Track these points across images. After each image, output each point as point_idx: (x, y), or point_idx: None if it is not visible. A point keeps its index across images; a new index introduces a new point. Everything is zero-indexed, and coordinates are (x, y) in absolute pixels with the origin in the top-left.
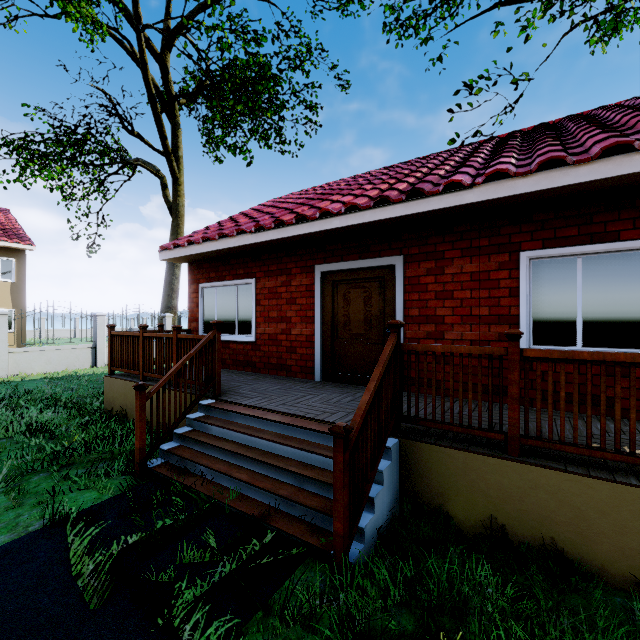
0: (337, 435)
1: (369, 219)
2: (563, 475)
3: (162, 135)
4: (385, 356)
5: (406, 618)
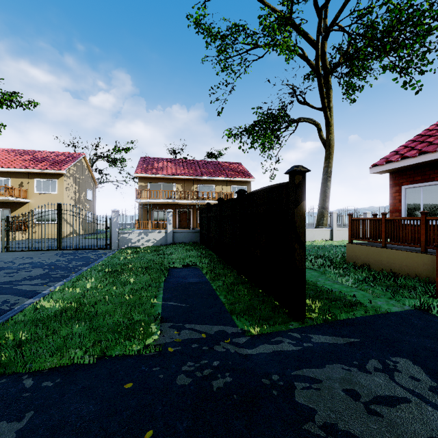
0: None
1: None
2: None
3: (322, 97)
4: None
5: None
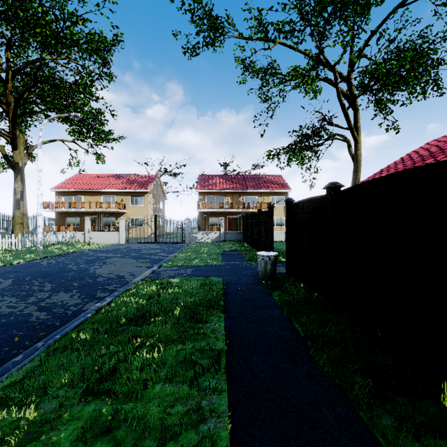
0: None
1: None
2: None
3: (347, 121)
4: None
5: None
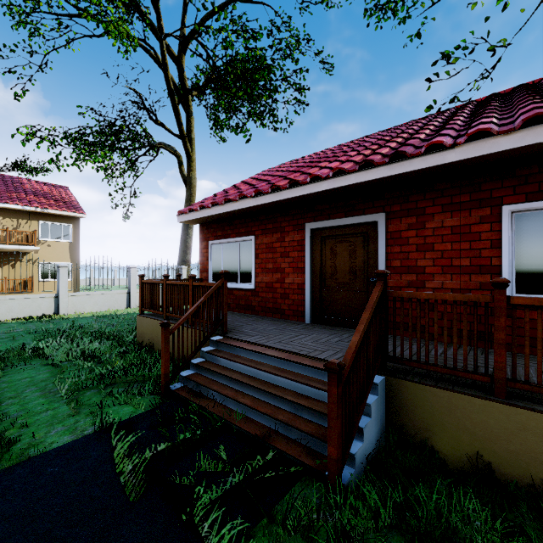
0: (331, 370)
1: (354, 181)
2: None
3: (179, 122)
4: (372, 302)
5: (397, 540)
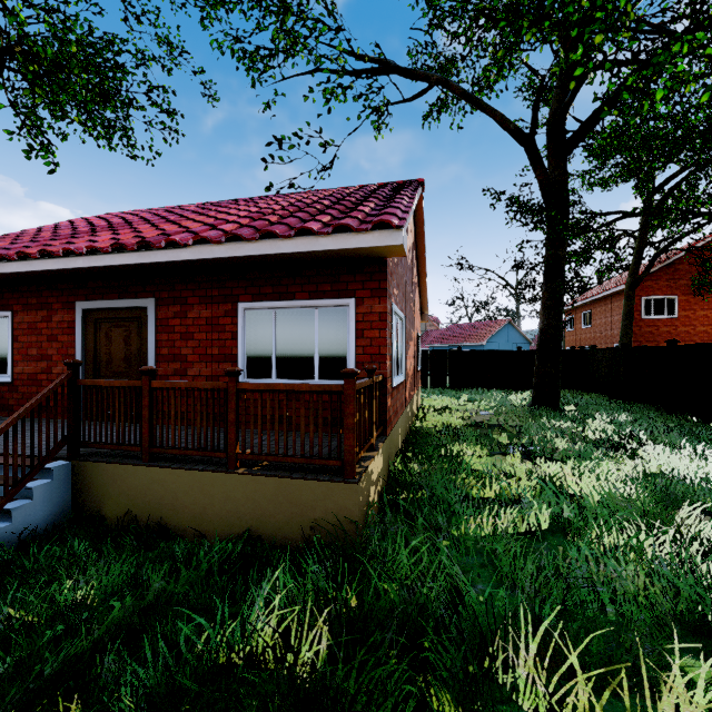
0: None
1: (109, 263)
2: (167, 470)
3: None
4: (46, 390)
5: None
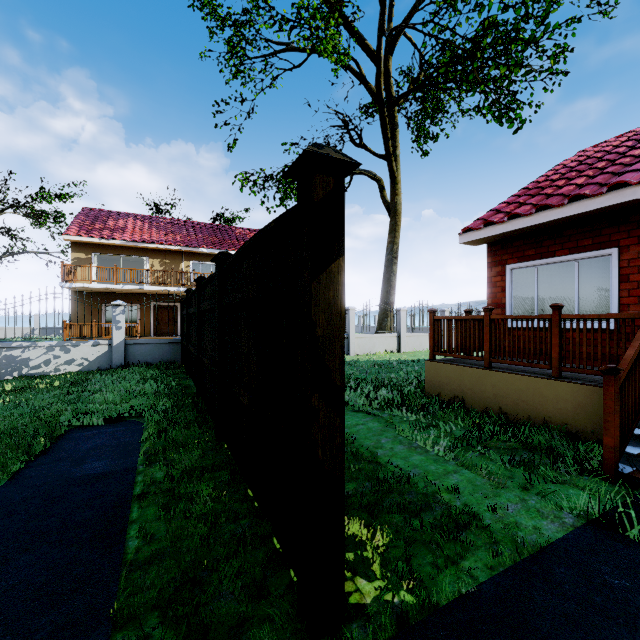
0: None
1: None
2: None
3: (386, 138)
4: None
5: None
